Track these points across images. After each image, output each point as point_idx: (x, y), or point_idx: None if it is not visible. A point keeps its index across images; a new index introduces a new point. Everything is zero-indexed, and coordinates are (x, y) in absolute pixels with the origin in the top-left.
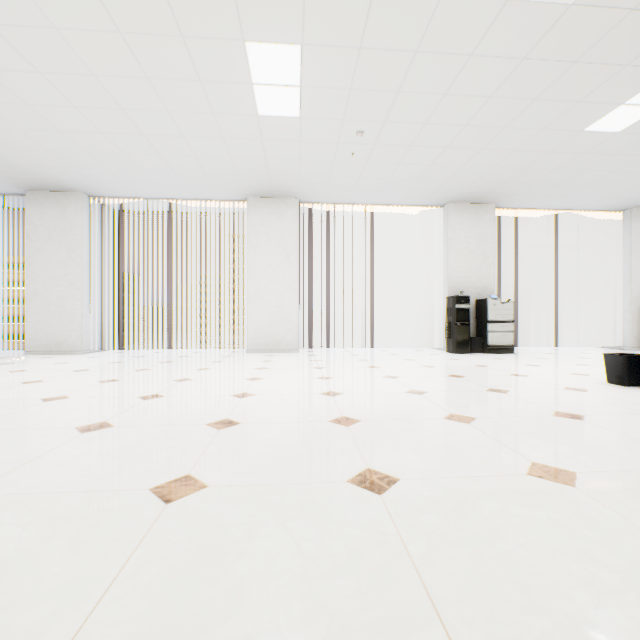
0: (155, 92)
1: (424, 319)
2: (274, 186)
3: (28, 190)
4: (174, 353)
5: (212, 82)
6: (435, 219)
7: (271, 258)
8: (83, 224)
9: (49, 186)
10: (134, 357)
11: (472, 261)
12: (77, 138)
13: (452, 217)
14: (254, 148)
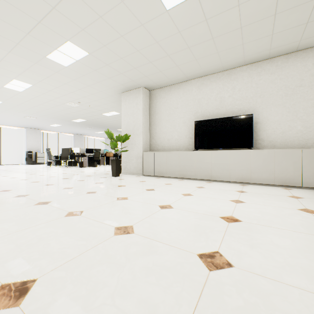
0: None
1: (21, 156)
2: None
3: None
4: None
5: None
6: (24, 130)
7: None
8: None
9: None
10: None
11: (34, 142)
12: None
13: (28, 131)
14: None
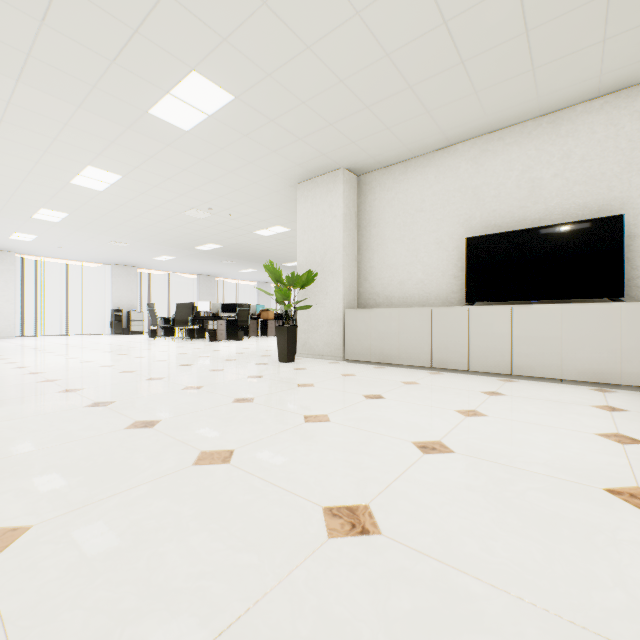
0: None
1: (102, 320)
2: (1, 248)
3: None
4: None
5: None
6: (108, 269)
7: None
8: None
9: None
10: None
11: (126, 293)
12: None
13: (115, 271)
14: None
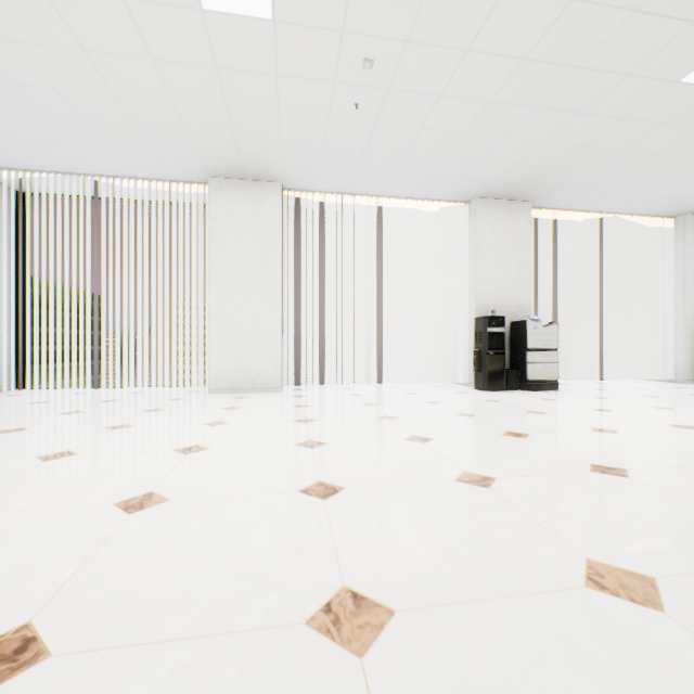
0: None
1: (443, 346)
2: (245, 160)
3: None
4: (101, 395)
5: None
6: (458, 220)
7: (243, 262)
8: None
9: None
10: (30, 403)
11: (505, 273)
12: None
13: (481, 216)
14: (206, 84)
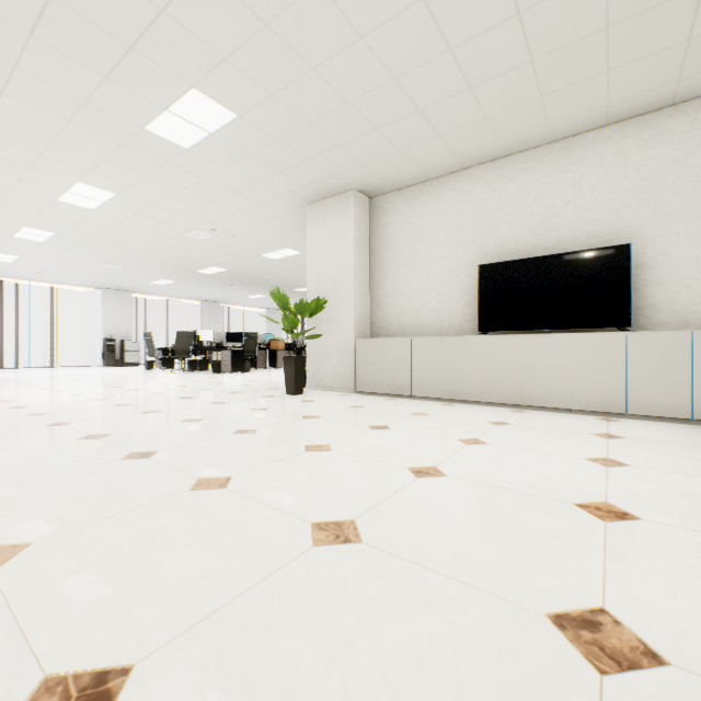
0: None
1: (93, 350)
2: None
3: None
4: None
5: None
6: (99, 294)
7: None
8: None
9: None
10: None
11: (120, 320)
12: None
13: (108, 296)
14: None
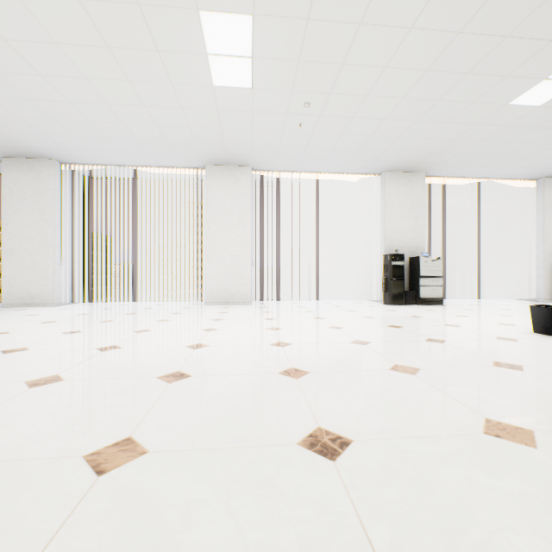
0: (116, 61)
1: (363, 275)
2: (229, 154)
3: (4, 157)
4: (139, 305)
5: (169, 52)
6: (373, 186)
7: (227, 220)
8: (55, 188)
9: (23, 153)
10: (101, 309)
11: (406, 223)
12: (45, 106)
13: (388, 184)
14: (210, 118)
